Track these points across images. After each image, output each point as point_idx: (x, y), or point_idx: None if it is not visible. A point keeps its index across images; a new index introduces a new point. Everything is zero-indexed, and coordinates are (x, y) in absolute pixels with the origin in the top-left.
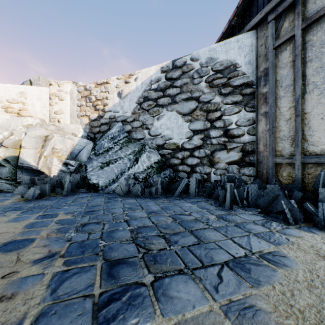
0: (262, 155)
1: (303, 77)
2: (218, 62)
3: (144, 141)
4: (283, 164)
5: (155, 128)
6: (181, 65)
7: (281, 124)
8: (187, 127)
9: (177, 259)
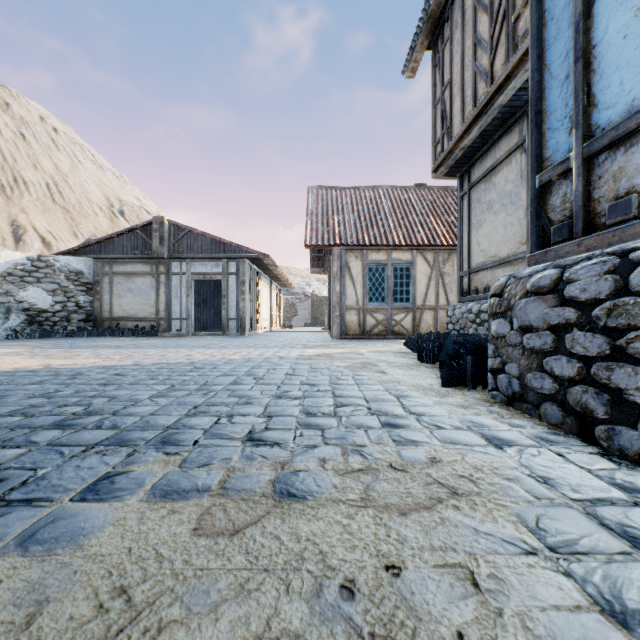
0: (97, 317)
1: (113, 290)
2: (73, 267)
3: (10, 305)
4: (106, 321)
5: (22, 297)
6: (46, 261)
7: (105, 305)
8: (51, 299)
9: (87, 339)
